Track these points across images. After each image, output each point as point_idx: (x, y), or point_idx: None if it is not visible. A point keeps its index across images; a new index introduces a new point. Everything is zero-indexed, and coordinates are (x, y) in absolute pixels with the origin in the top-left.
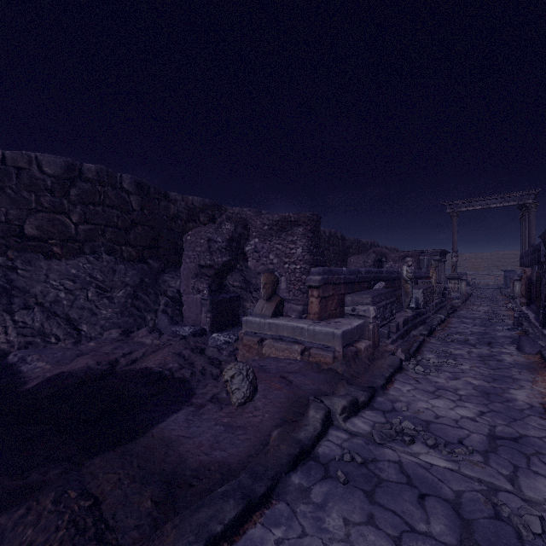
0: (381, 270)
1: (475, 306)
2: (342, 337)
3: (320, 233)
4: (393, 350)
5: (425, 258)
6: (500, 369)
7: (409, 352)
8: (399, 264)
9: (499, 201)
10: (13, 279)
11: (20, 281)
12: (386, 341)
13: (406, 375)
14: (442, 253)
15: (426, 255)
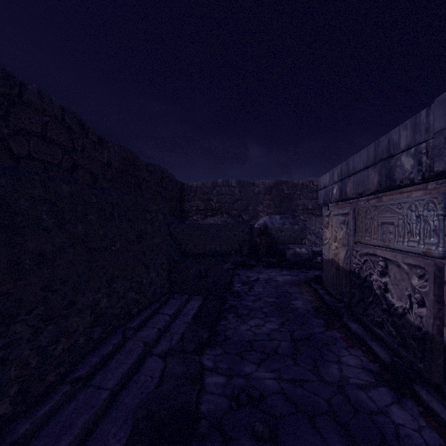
0: None
1: None
2: None
3: None
4: None
5: None
6: None
7: None
8: None
9: None
10: (305, 224)
11: (307, 225)
12: None
13: None
14: None
15: None
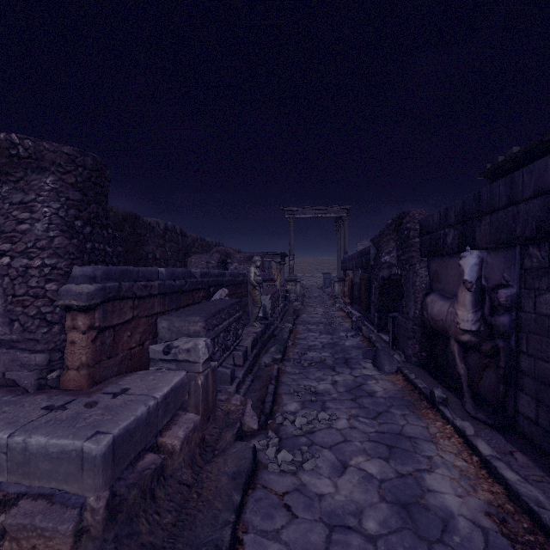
0: (224, 271)
1: (312, 308)
2: (111, 456)
3: (106, 198)
4: (240, 406)
5: (268, 260)
6: (382, 416)
7: (264, 410)
8: (245, 265)
9: (324, 212)
10: None
11: None
12: (229, 389)
13: (266, 494)
14: (282, 256)
15: (270, 257)
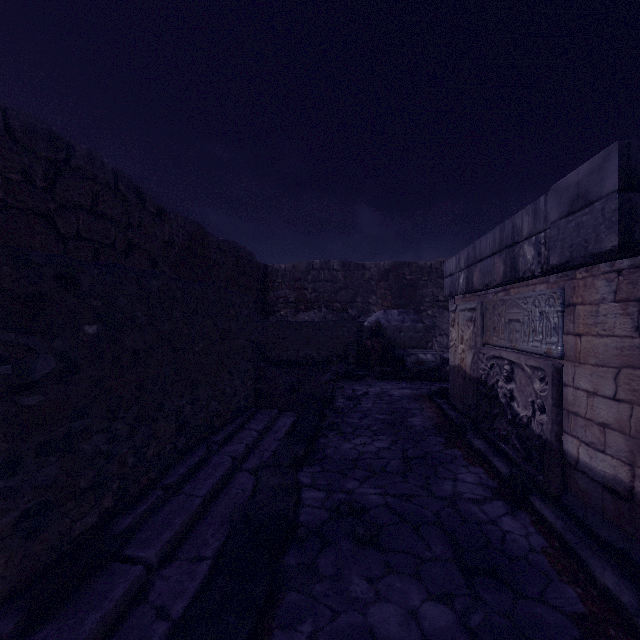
0: None
1: None
2: None
3: None
4: None
5: None
6: None
7: None
8: None
9: None
10: (435, 322)
11: (437, 323)
12: None
13: None
14: None
15: None
